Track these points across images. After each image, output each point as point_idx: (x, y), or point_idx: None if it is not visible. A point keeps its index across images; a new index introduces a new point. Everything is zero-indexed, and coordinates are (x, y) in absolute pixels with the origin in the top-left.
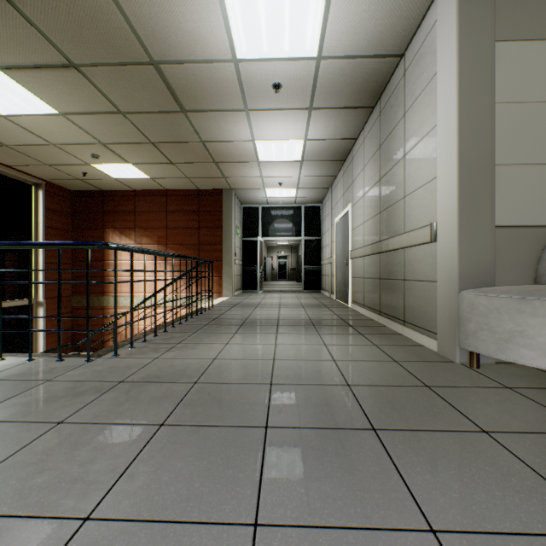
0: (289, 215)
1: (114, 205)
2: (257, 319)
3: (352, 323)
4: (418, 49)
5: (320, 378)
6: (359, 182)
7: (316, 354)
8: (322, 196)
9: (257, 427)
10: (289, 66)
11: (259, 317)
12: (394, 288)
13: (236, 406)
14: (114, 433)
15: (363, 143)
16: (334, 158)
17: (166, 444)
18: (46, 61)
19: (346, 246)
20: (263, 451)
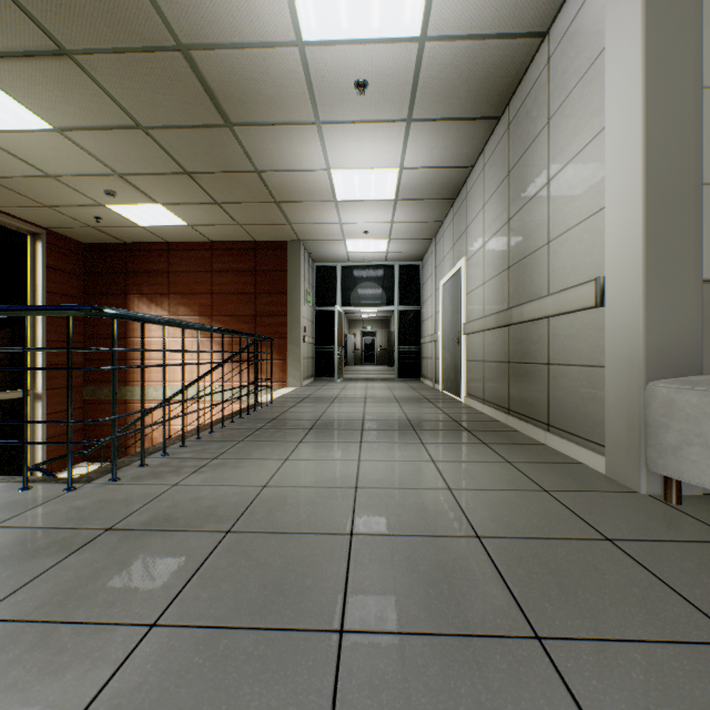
0: (378, 276)
1: (141, 262)
2: (333, 420)
3: (470, 426)
4: (572, 20)
5: (430, 523)
6: (477, 228)
7: (420, 478)
8: (423, 251)
9: (324, 633)
10: (379, 52)
11: (336, 417)
12: (532, 376)
13: (291, 582)
14: (61, 647)
15: (482, 172)
16: (441, 195)
17: (151, 674)
18: (25, 46)
19: (458, 317)
20: (333, 697)
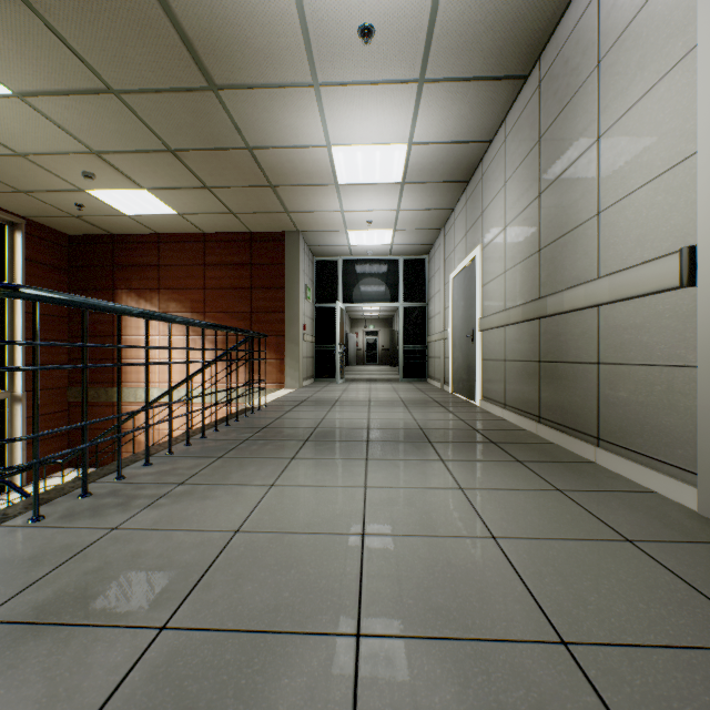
0: (382, 271)
1: (129, 255)
2: (333, 428)
3: (494, 437)
4: None
5: (480, 608)
6: (496, 210)
7: (449, 517)
8: (430, 243)
9: None
10: None
11: (337, 425)
12: (573, 378)
13: None
14: None
15: (502, 145)
16: (453, 177)
17: None
18: None
19: (471, 311)
20: None
